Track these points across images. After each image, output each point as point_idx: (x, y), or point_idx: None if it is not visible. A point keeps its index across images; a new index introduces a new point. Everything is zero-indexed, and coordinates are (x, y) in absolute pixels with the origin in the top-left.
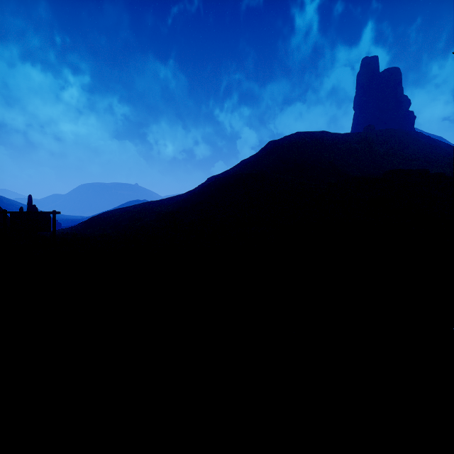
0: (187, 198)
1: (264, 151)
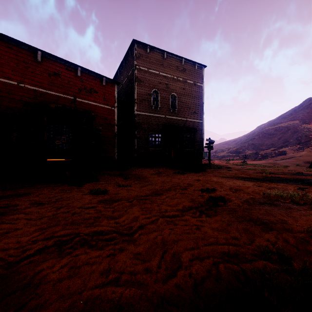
0: (245, 141)
1: (300, 107)
